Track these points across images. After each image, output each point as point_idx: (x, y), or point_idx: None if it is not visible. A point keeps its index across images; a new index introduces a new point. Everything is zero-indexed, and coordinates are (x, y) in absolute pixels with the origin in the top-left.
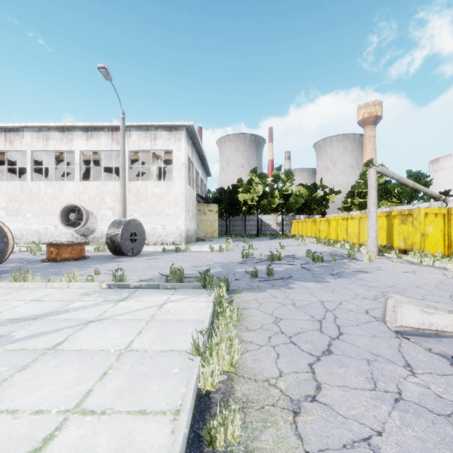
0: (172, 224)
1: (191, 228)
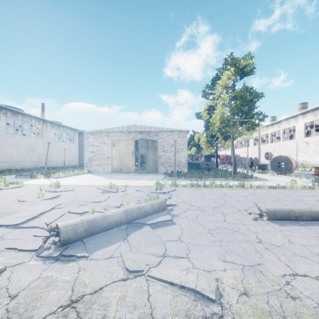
0: None
1: None
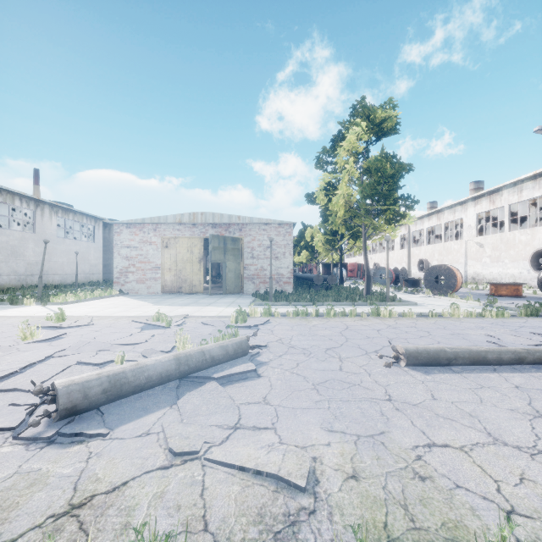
0: None
1: None
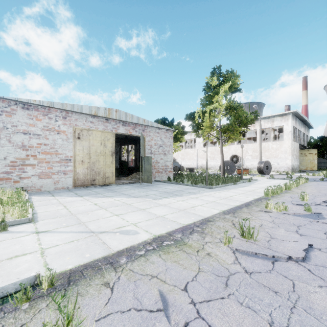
0: (283, 162)
1: (295, 164)
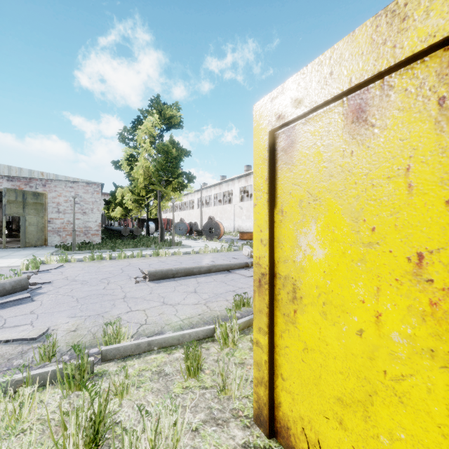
0: None
1: None
